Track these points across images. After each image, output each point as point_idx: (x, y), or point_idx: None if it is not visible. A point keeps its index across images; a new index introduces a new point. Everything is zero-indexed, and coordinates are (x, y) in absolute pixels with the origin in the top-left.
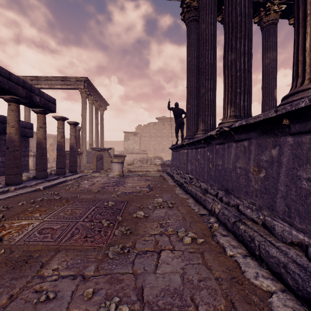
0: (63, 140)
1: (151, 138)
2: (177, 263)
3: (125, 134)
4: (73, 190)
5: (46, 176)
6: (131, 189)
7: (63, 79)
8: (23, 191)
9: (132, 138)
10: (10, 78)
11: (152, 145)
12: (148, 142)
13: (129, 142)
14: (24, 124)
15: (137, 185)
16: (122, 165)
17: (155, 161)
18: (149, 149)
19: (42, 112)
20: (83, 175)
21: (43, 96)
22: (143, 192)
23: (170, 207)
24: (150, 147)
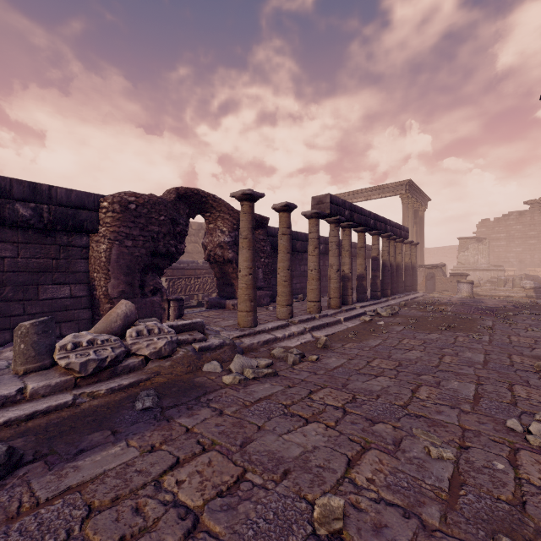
0: (410, 261)
1: (513, 241)
2: (534, 322)
3: (460, 241)
4: (438, 302)
5: (403, 291)
6: (494, 305)
7: (381, 187)
8: (403, 299)
9: (474, 247)
10: (395, 226)
11: (514, 253)
12: (505, 249)
13: (468, 253)
14: (369, 248)
15: (499, 304)
16: (472, 286)
17: (521, 282)
18: (508, 262)
19: (400, 241)
20: (424, 294)
21: (404, 230)
22: (508, 308)
23: (536, 314)
24: (510, 258)
